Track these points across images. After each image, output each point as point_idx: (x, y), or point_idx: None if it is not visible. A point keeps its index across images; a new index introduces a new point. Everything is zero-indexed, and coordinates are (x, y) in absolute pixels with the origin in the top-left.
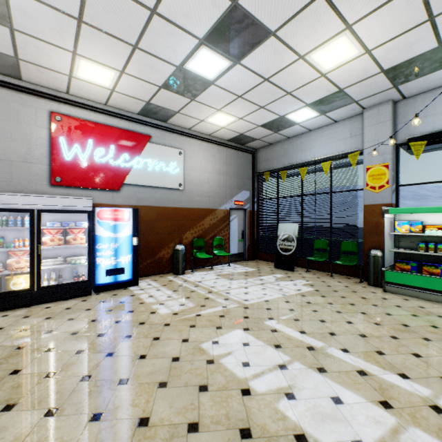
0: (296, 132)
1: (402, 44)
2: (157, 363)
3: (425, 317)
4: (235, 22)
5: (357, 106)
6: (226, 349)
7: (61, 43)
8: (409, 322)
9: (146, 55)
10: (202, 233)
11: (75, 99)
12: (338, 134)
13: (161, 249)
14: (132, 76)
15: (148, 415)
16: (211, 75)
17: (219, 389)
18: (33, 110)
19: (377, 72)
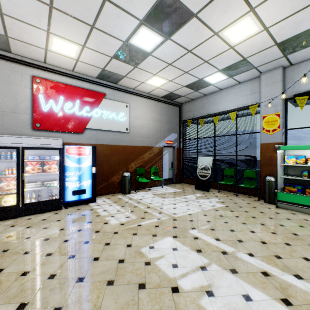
0: (211, 90)
1: (292, 23)
2: (107, 264)
3: (309, 227)
4: (167, 6)
5: (256, 71)
6: (160, 253)
7: (38, 24)
8: (297, 232)
9: (100, 33)
10: (142, 163)
11: (50, 67)
12: (241, 92)
13: (113, 175)
14: (91, 49)
15: (98, 309)
16: (149, 48)
17: (154, 287)
18: (20, 75)
19: (272, 45)
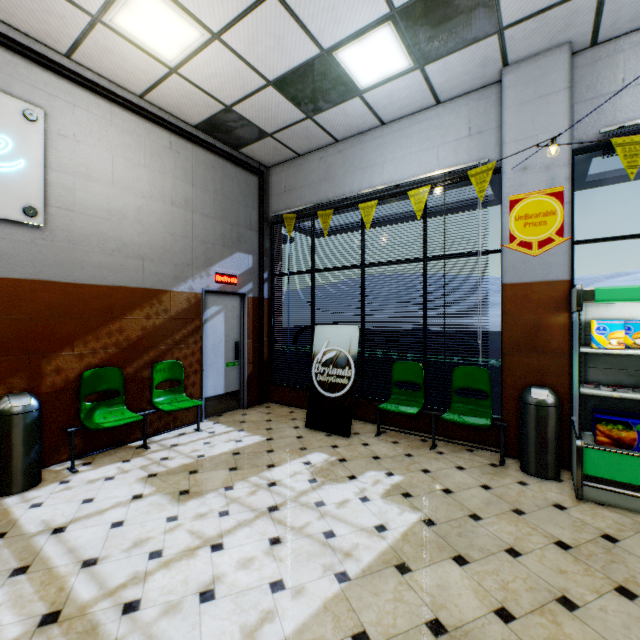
0: (353, 123)
1: None
2: None
3: None
4: None
5: (496, 52)
6: None
7: None
8: None
9: None
10: (117, 352)
11: None
12: (441, 130)
13: None
14: None
15: None
16: None
17: None
18: None
19: None
